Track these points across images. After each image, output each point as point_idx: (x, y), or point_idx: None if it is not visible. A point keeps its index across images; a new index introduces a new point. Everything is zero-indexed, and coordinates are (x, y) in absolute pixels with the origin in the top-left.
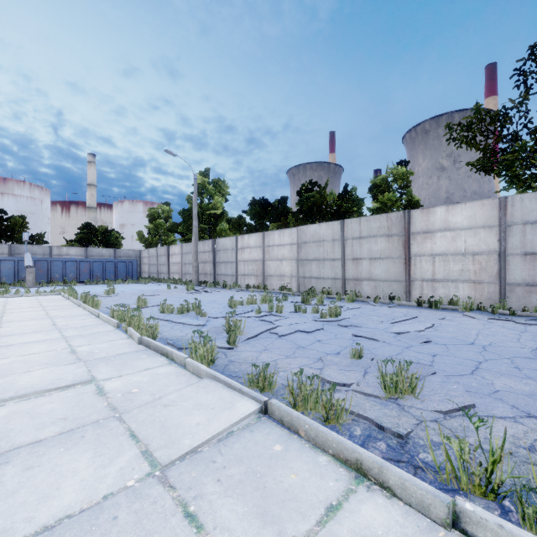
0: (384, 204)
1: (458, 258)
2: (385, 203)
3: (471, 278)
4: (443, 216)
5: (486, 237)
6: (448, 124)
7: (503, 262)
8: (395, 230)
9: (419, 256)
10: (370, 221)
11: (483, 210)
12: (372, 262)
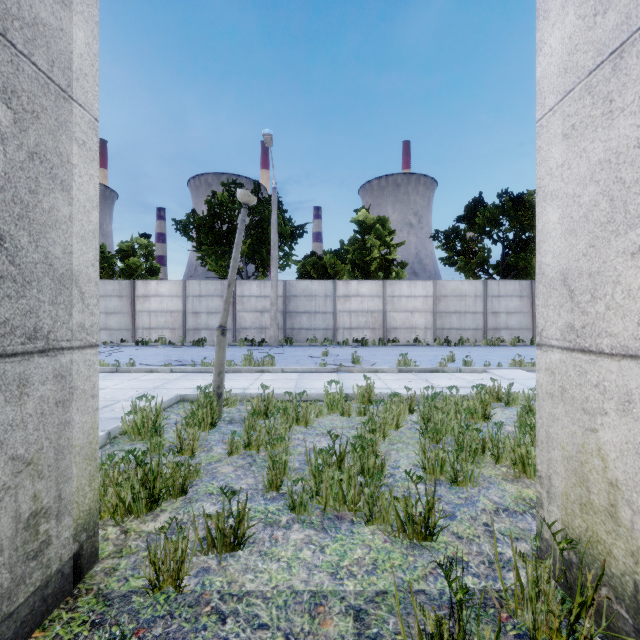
0: (130, 267)
1: (164, 314)
2: (131, 266)
3: (170, 327)
4: (156, 287)
5: (177, 302)
6: (174, 219)
7: (185, 317)
8: (125, 293)
9: (141, 312)
10: (106, 284)
11: (176, 286)
12: (108, 315)
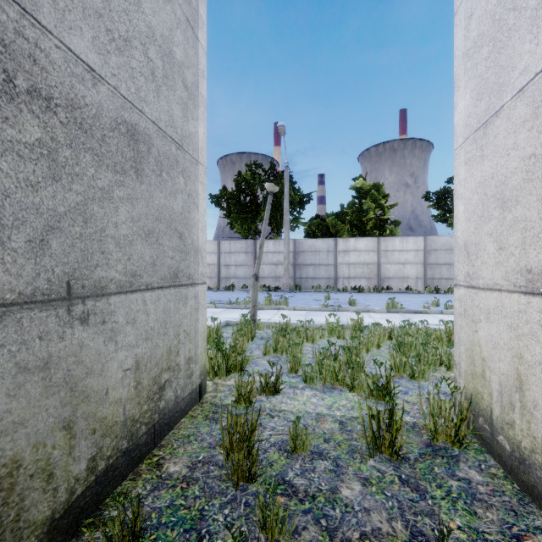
0: None
1: None
2: None
3: (209, 276)
4: None
5: (214, 257)
6: (210, 194)
7: (219, 268)
8: None
9: None
10: None
11: (213, 245)
12: None
